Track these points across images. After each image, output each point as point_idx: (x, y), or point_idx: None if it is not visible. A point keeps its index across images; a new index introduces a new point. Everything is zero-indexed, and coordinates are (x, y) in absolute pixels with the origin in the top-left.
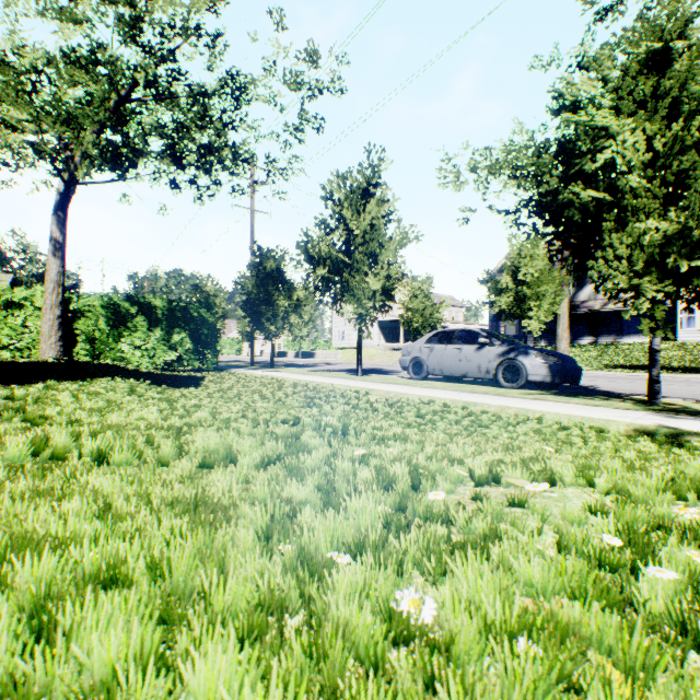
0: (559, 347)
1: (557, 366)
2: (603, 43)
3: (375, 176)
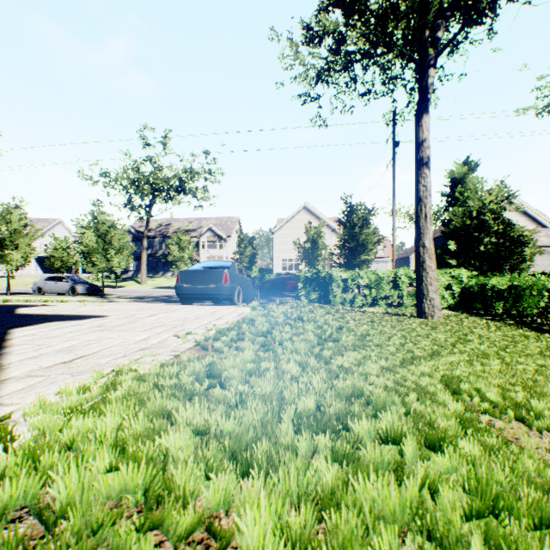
0: (142, 278)
1: (88, 288)
2: (148, 155)
3: (18, 208)
